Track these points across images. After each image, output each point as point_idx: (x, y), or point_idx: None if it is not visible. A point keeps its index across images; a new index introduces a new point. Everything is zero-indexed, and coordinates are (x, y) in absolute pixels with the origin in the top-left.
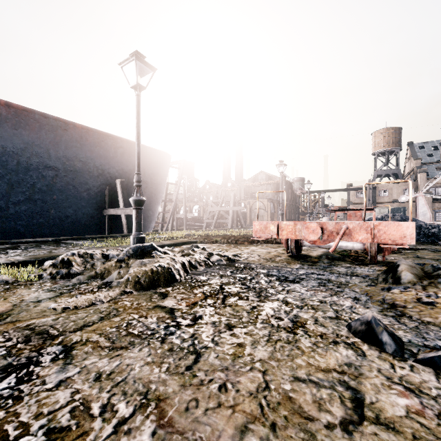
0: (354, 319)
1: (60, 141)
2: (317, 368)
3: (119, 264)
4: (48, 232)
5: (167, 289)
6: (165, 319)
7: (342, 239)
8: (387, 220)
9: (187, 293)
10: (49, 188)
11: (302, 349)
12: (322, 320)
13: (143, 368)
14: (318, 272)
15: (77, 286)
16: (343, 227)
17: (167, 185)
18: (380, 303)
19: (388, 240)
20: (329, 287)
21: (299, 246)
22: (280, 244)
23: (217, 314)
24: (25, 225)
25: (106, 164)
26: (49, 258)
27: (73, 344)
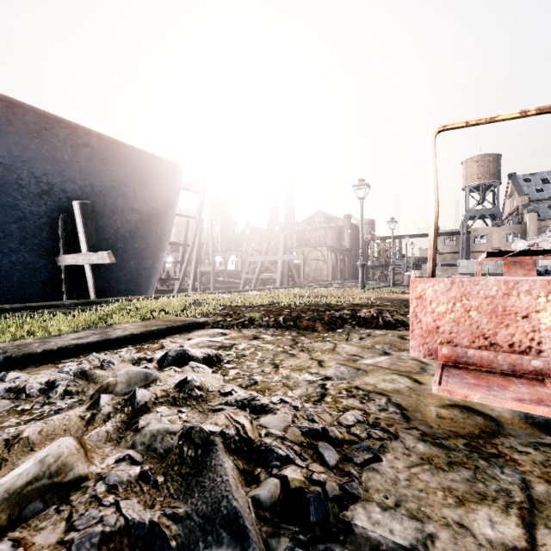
0: None
1: None
2: None
3: None
4: None
5: None
6: None
7: None
8: None
9: None
10: None
11: None
12: None
13: None
14: None
15: None
16: None
17: (187, 223)
18: None
19: None
20: None
21: None
22: (396, 329)
23: None
24: None
25: (56, 173)
26: None
27: None
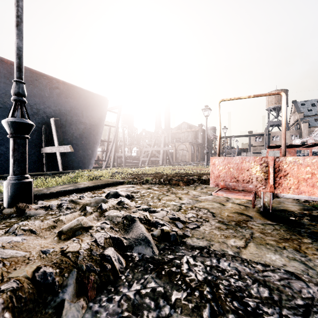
0: None
1: None
2: None
3: None
4: None
5: None
6: None
7: None
8: None
9: None
10: None
11: None
12: None
13: None
14: None
15: None
16: None
17: (109, 129)
18: None
19: None
20: None
21: (274, 196)
22: None
23: None
24: None
25: (41, 103)
26: None
27: None
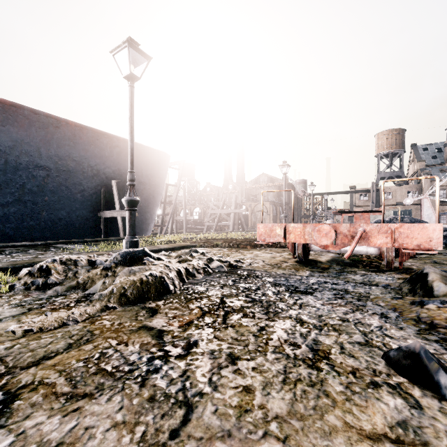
0: (389, 345)
1: (51, 139)
2: (360, 434)
3: (105, 272)
4: (40, 235)
5: (157, 303)
6: (150, 346)
7: (357, 243)
8: (396, 222)
9: (181, 308)
10: (40, 189)
11: (332, 395)
12: (349, 347)
13: (108, 434)
14: (332, 281)
15: (52, 300)
16: (360, 230)
17: (166, 186)
18: (415, 322)
19: (412, 245)
20: (347, 300)
21: (307, 250)
22: (284, 248)
23: (216, 339)
24: (15, 228)
25: (101, 164)
26: (29, 264)
27: (19, 390)
